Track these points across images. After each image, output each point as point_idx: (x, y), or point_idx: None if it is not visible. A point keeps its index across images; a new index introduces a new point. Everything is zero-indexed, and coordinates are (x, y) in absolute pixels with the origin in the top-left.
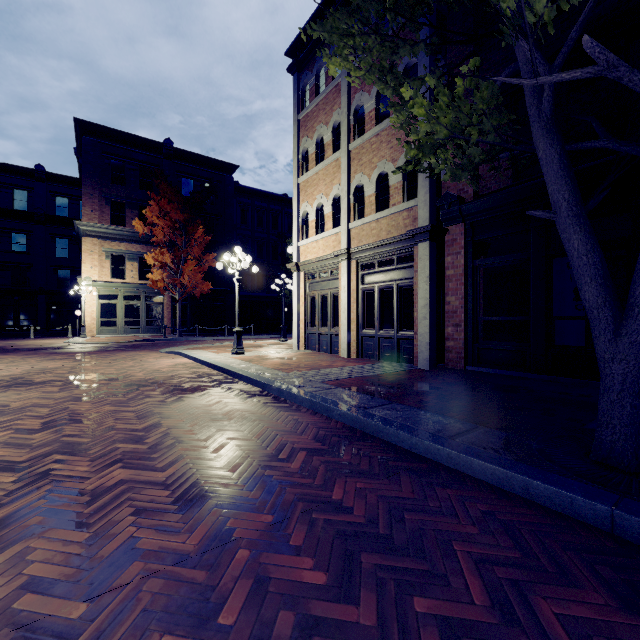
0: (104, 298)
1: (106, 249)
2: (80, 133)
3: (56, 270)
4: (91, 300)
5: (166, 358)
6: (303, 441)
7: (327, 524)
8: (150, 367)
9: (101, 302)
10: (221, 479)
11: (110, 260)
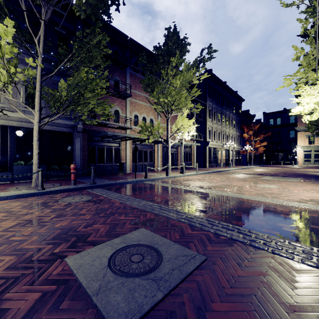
0: (305, 152)
1: (306, 134)
2: (296, 97)
3: (290, 142)
4: (300, 153)
5: (314, 169)
6: (311, 174)
7: (301, 174)
8: (306, 170)
9: (304, 153)
10: (296, 173)
11: (308, 138)
